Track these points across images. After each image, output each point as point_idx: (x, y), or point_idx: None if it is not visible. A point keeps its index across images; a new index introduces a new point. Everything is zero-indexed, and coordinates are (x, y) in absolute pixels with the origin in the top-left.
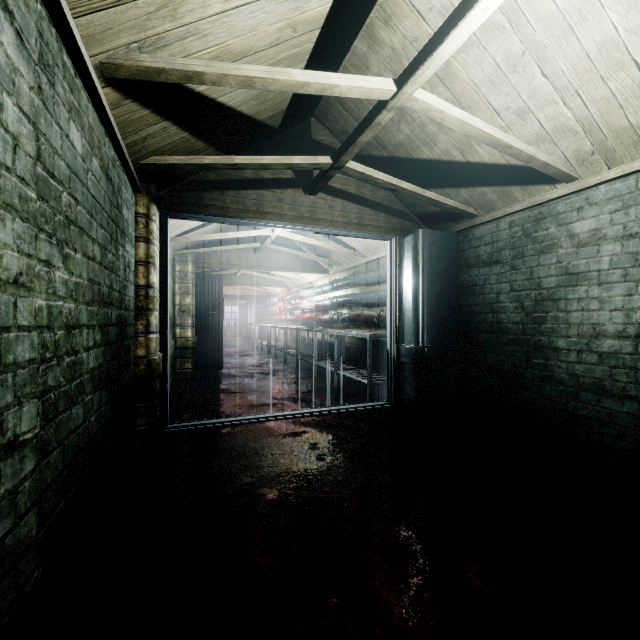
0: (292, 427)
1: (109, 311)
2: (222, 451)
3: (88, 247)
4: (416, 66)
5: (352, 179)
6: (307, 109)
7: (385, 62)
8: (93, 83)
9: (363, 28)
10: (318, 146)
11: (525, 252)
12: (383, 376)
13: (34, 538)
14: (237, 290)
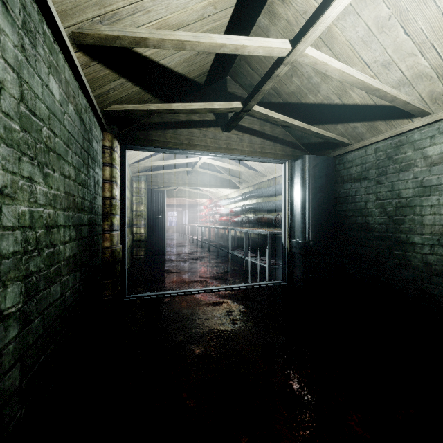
0: (213, 298)
1: (82, 215)
2: (163, 315)
3: (65, 168)
4: (307, 28)
5: (256, 120)
6: (224, 69)
7: (281, 31)
8: (67, 48)
9: (265, 6)
10: (232, 96)
11: (387, 170)
12: (279, 262)
13: (17, 387)
14: (176, 201)
